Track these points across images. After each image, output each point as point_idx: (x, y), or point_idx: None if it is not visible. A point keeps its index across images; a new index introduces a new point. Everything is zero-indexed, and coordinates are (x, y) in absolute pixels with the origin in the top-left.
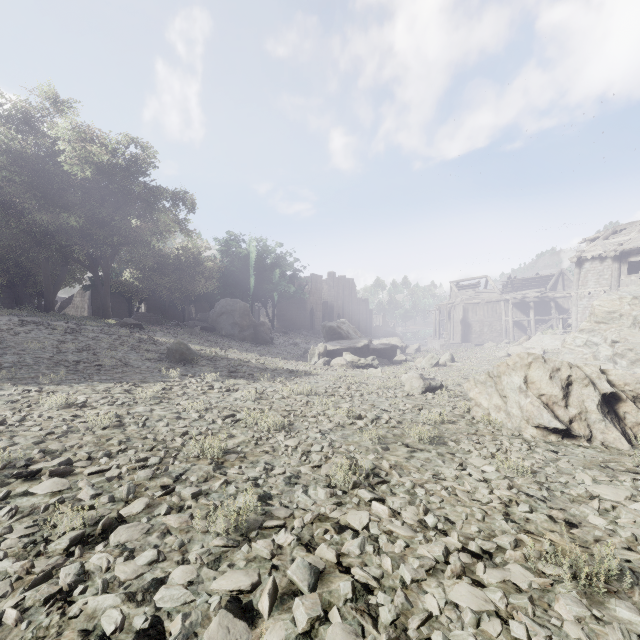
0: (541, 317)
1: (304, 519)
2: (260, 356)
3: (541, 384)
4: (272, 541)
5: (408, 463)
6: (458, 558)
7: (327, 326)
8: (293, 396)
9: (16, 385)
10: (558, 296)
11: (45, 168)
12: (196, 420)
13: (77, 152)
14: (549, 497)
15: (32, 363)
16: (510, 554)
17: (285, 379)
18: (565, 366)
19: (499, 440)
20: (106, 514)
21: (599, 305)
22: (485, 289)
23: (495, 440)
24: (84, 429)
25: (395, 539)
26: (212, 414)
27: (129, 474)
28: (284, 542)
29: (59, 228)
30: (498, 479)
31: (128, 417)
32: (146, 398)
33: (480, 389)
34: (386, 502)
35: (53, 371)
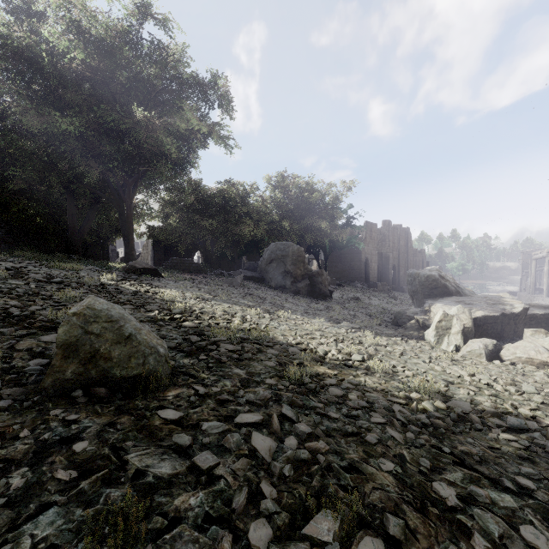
0: None
1: None
2: (333, 326)
3: None
4: None
5: None
6: None
7: (422, 275)
8: None
9: None
10: None
11: (34, 53)
12: None
13: (66, 19)
14: None
15: None
16: None
17: None
18: None
19: None
20: None
21: None
22: None
23: None
24: None
25: None
26: None
27: None
28: None
29: (70, 148)
30: None
31: None
32: None
33: None
34: None
35: None
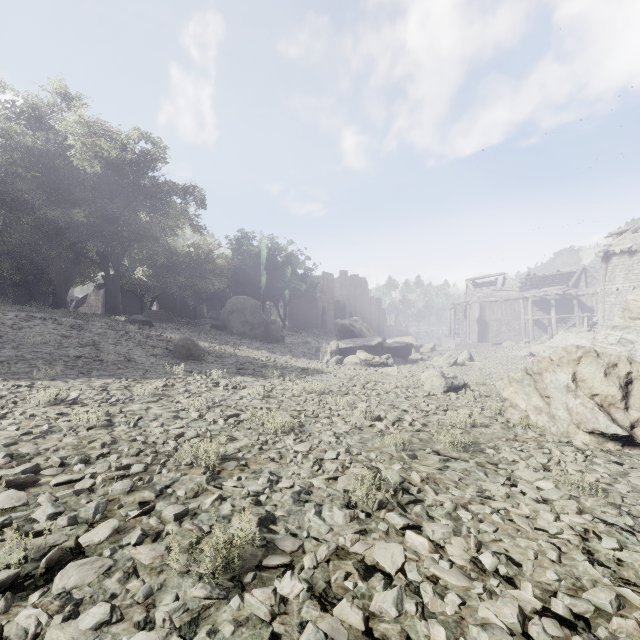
0: (563, 315)
1: (317, 555)
2: (270, 354)
3: (594, 382)
4: (273, 591)
5: (442, 475)
6: (542, 628)
7: (339, 324)
8: (304, 395)
9: (7, 380)
10: (581, 293)
11: (55, 163)
12: (195, 420)
13: (86, 147)
14: (636, 526)
15: (30, 357)
16: (619, 624)
17: (296, 377)
18: (623, 361)
19: (546, 448)
20: (60, 543)
21: (634, 300)
22: (503, 287)
23: (541, 447)
24: (67, 429)
25: (443, 590)
26: (213, 413)
27: (104, 486)
28: (290, 592)
29: (70, 224)
30: (561, 499)
31: (120, 416)
32: (144, 395)
33: (516, 388)
34: (423, 530)
35: (50, 366)
